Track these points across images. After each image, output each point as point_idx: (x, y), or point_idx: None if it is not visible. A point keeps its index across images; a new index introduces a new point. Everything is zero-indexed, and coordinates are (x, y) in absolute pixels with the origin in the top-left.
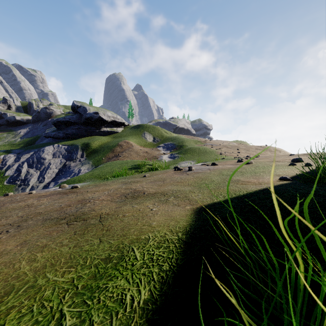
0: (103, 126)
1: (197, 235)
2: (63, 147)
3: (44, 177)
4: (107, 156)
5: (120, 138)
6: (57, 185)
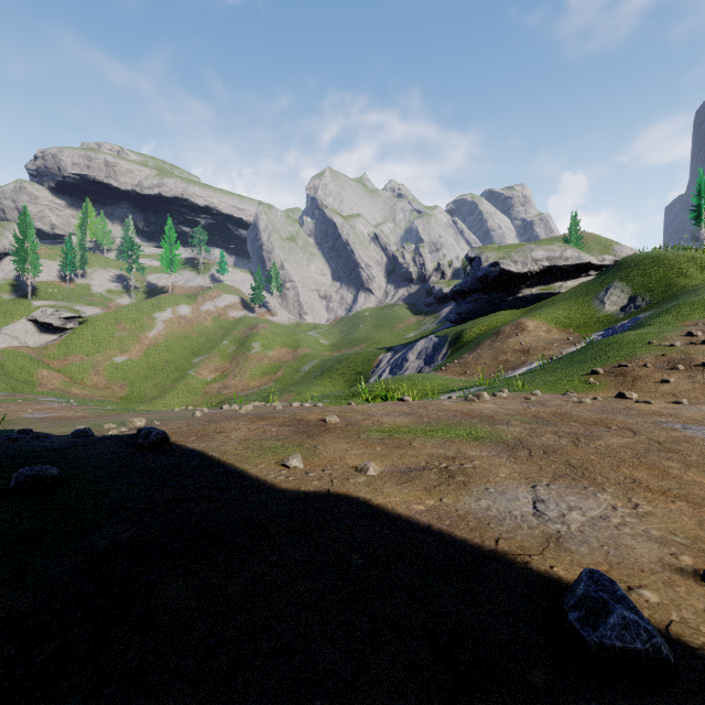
0: (524, 286)
1: None
2: (434, 340)
3: None
4: (456, 360)
5: (530, 313)
6: None
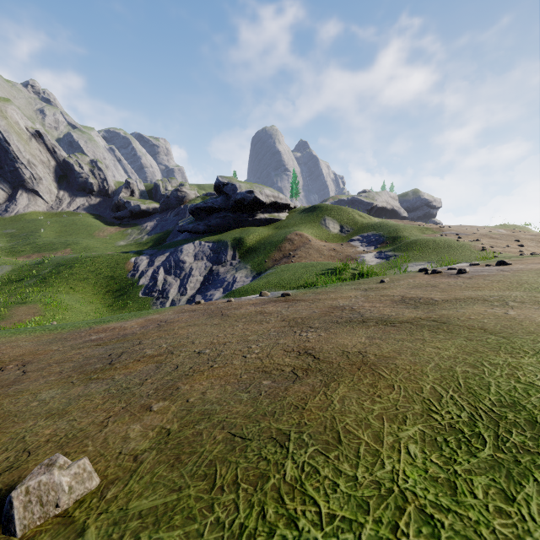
0: (259, 212)
1: None
2: (207, 245)
3: (186, 288)
4: (272, 257)
5: (287, 229)
6: (222, 296)
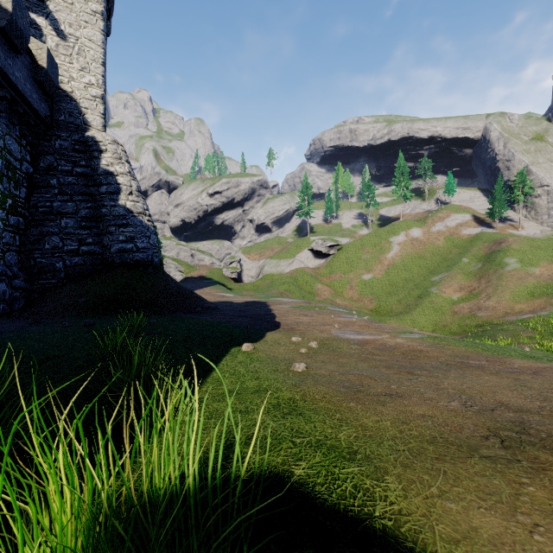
0: None
1: (380, 550)
2: None
3: None
4: None
5: None
6: None
